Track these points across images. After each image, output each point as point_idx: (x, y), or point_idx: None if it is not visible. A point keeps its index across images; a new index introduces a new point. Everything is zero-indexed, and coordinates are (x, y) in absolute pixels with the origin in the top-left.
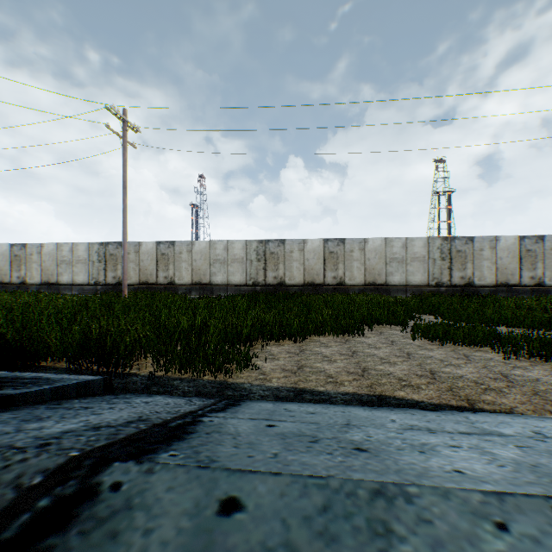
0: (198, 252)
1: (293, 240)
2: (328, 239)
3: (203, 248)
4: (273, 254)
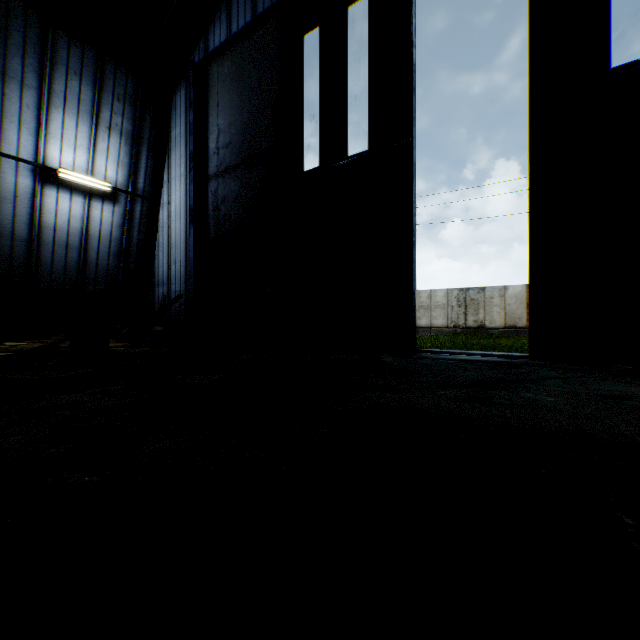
0: None
1: (493, 287)
2: None
3: None
4: (473, 300)
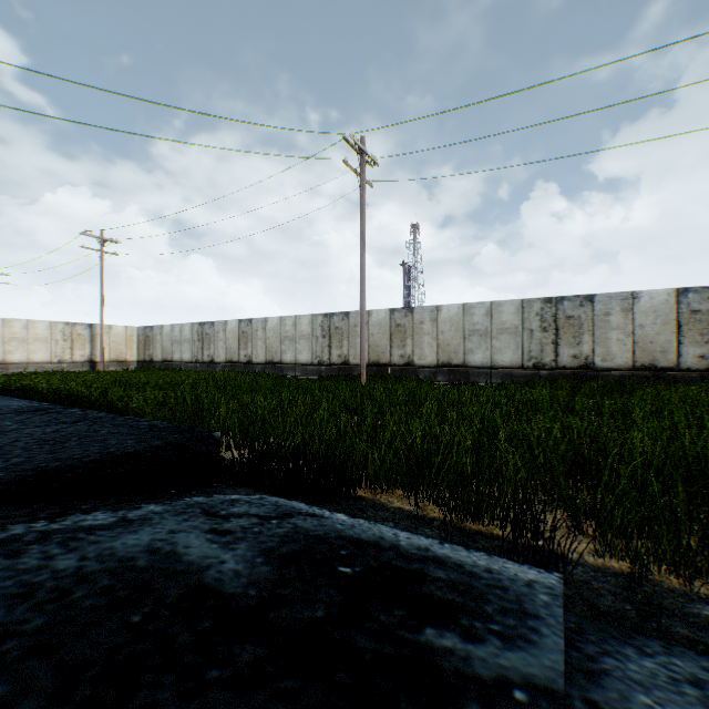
0: (447, 320)
1: (610, 294)
2: (685, 288)
3: (454, 315)
4: (571, 318)
